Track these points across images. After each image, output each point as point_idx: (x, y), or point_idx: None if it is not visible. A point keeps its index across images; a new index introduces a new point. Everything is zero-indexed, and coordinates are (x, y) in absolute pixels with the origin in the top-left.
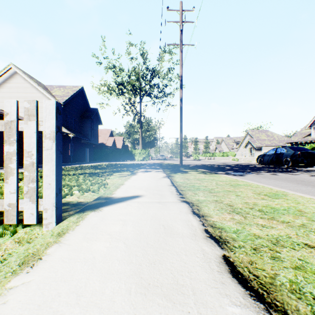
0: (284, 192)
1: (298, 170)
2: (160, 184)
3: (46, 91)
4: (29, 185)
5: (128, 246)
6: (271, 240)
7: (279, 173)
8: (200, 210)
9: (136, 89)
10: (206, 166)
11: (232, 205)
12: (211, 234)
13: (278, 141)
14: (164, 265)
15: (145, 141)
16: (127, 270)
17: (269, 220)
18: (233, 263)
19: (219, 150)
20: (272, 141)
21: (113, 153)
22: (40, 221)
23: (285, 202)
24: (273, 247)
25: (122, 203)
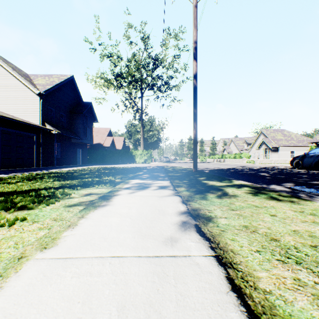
0: None
1: None
2: None
3: (22, 77)
4: None
5: None
6: None
7: None
8: None
9: (136, 81)
10: (229, 172)
11: None
12: None
13: (297, 141)
14: None
15: (148, 142)
16: None
17: None
18: None
19: (228, 152)
20: (290, 142)
21: (111, 154)
22: None
23: None
24: None
25: None
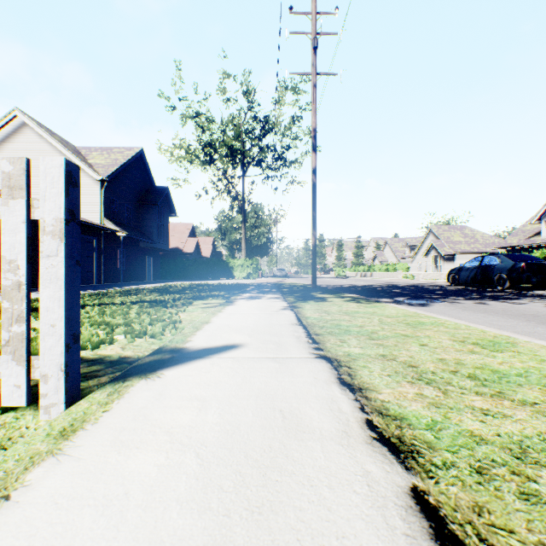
0: (510, 337)
1: (522, 296)
2: (276, 322)
3: (77, 157)
4: (11, 328)
5: (204, 464)
6: (511, 449)
7: (490, 301)
8: (354, 377)
9: (235, 154)
10: (358, 288)
11: (415, 366)
12: (381, 431)
13: (483, 245)
14: (282, 515)
15: (252, 245)
16: (196, 531)
17: (495, 399)
18: (437, 511)
19: (381, 261)
20: (473, 245)
21: (196, 265)
22: (39, 399)
23: (516, 358)
24: (518, 466)
25: (202, 361)
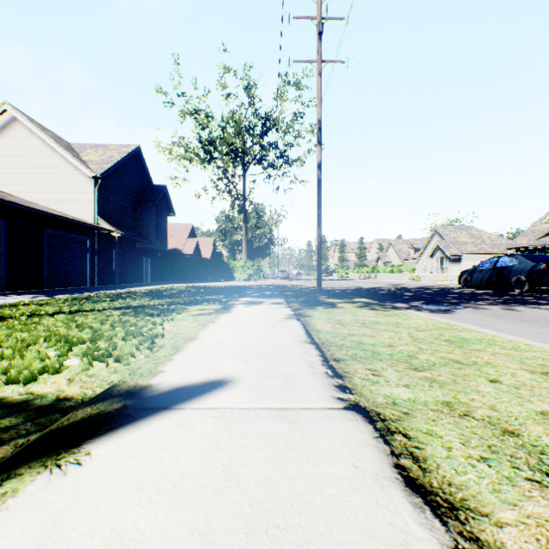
0: None
1: (548, 300)
2: (280, 337)
3: (69, 153)
4: None
5: None
6: None
7: (519, 307)
8: (425, 465)
9: (235, 152)
10: (366, 291)
11: (514, 433)
12: None
13: (490, 245)
14: None
15: (253, 246)
16: None
17: None
18: None
19: (384, 262)
20: (480, 246)
21: (196, 267)
22: None
23: None
24: None
25: (166, 417)
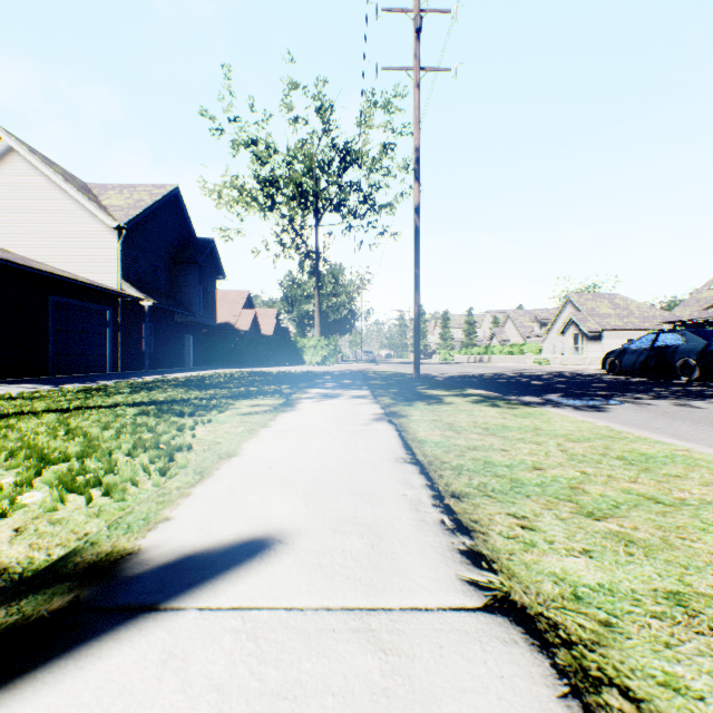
0: None
1: None
2: (365, 453)
3: (83, 195)
4: None
5: None
6: None
7: (697, 401)
8: None
9: (305, 195)
10: (480, 379)
11: None
12: None
13: (640, 319)
14: None
15: (329, 319)
16: None
17: None
18: None
19: (501, 341)
20: (626, 320)
21: (253, 346)
22: None
23: None
24: None
25: (143, 635)
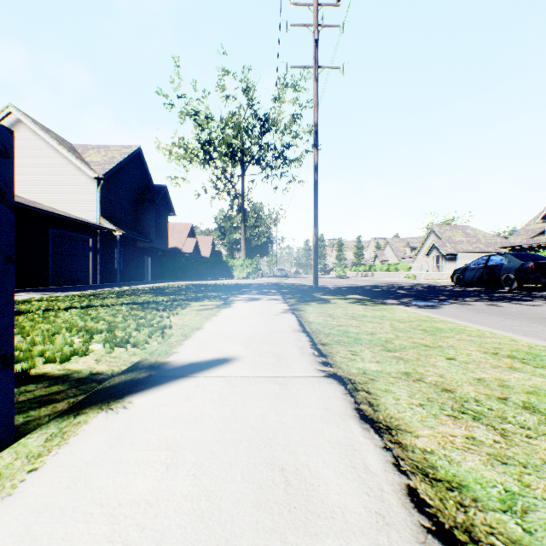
0: None
1: (533, 297)
2: (276, 328)
3: (72, 155)
4: None
5: None
6: None
7: (503, 303)
8: (377, 408)
9: (234, 153)
10: (361, 289)
11: (450, 390)
12: (436, 514)
13: (485, 244)
14: None
15: (252, 244)
16: None
17: None
18: None
19: (381, 261)
20: (475, 245)
21: (195, 265)
22: None
23: None
24: None
25: (185, 382)
